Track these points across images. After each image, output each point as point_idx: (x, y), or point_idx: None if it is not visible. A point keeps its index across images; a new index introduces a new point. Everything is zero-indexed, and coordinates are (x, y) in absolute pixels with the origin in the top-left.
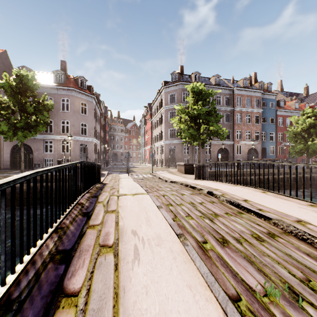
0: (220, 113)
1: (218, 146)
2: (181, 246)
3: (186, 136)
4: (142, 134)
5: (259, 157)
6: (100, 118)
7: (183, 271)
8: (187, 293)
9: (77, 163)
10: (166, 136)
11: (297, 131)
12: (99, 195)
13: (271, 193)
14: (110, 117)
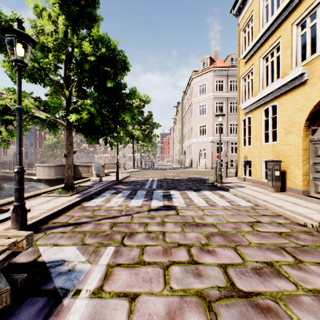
0: None
1: None
2: None
3: None
4: None
5: (23, 158)
6: None
7: None
8: None
9: None
10: None
11: (49, 143)
12: None
13: None
14: None
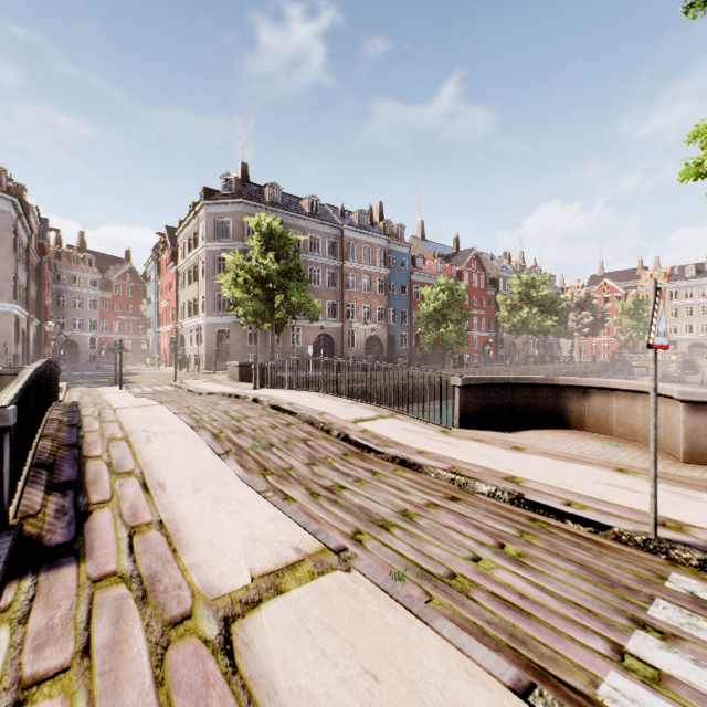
0: (319, 269)
1: (315, 331)
2: (195, 433)
3: (247, 313)
4: (153, 297)
5: (385, 351)
6: (28, 249)
7: (191, 442)
8: (191, 449)
9: (47, 361)
10: (210, 307)
11: (429, 311)
12: (79, 410)
13: (329, 396)
14: (54, 244)
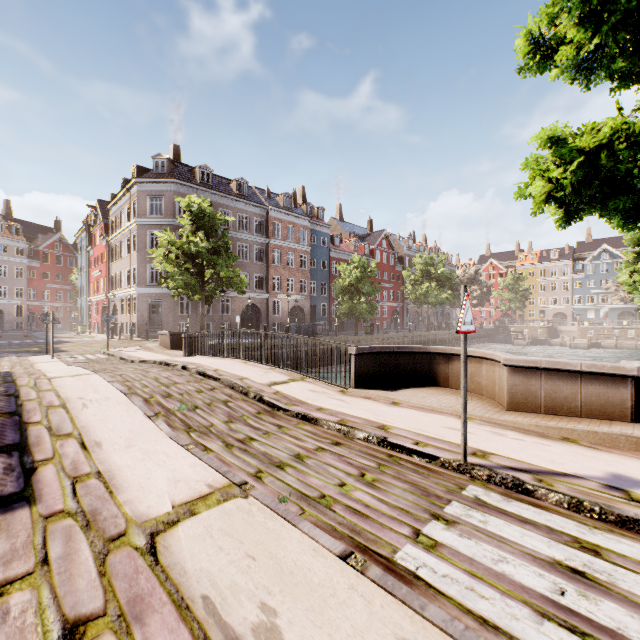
0: (247, 245)
1: (243, 301)
2: (127, 399)
3: (178, 286)
4: (84, 267)
5: (307, 319)
6: None
7: (124, 407)
8: (124, 412)
9: None
10: (143, 278)
11: (345, 284)
12: (14, 381)
13: (251, 363)
14: None
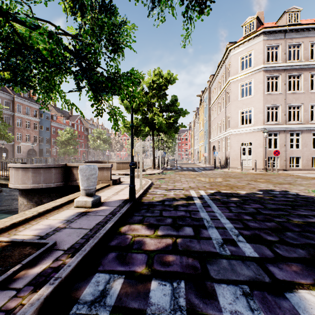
0: None
1: None
2: None
3: None
4: None
5: (38, 156)
6: None
7: None
8: None
9: None
10: None
11: (62, 140)
12: None
13: None
14: None
